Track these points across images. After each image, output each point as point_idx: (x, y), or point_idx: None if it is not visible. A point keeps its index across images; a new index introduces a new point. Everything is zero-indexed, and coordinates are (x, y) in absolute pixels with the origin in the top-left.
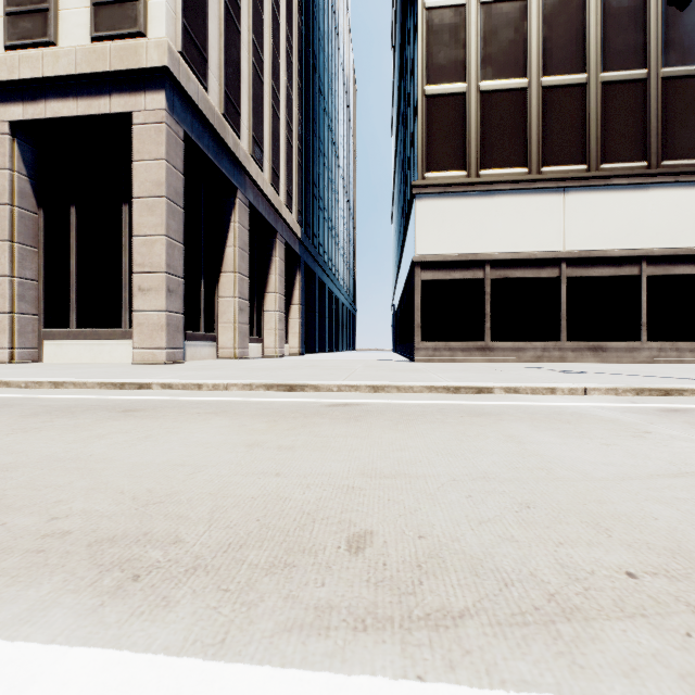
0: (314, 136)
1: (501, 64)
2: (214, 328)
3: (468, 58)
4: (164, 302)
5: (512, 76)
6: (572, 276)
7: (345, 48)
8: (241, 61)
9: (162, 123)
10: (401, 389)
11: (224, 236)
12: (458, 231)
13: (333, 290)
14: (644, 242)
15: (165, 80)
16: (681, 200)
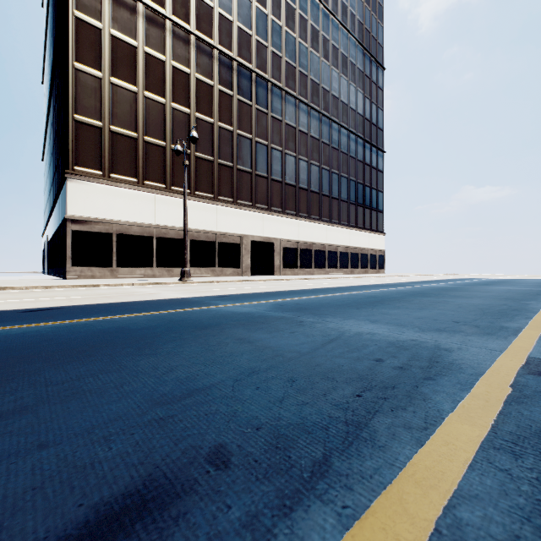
0: None
1: (123, 121)
2: None
3: (104, 109)
4: None
5: (129, 130)
6: (159, 236)
7: None
8: None
9: None
10: (60, 287)
11: None
12: (97, 205)
13: None
14: (189, 225)
15: None
16: (202, 210)
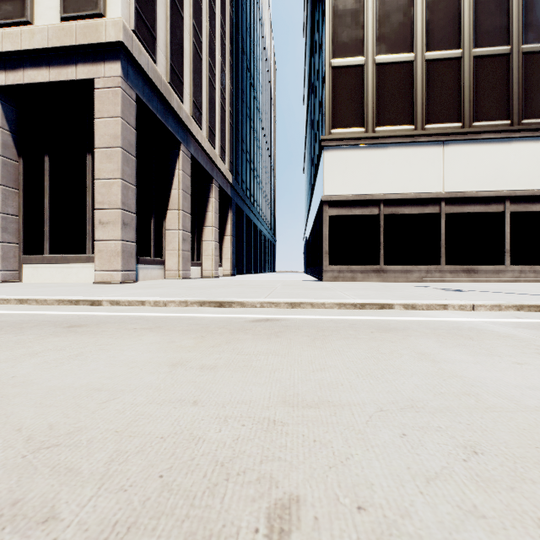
0: (242, 103)
1: (392, 42)
2: (162, 254)
3: (366, 36)
4: (120, 233)
5: (401, 51)
6: (450, 212)
7: (267, 35)
8: (184, 41)
9: (118, 87)
10: (314, 305)
11: (170, 180)
12: (358, 176)
13: (258, 225)
14: (508, 185)
15: (121, 53)
16: (538, 151)
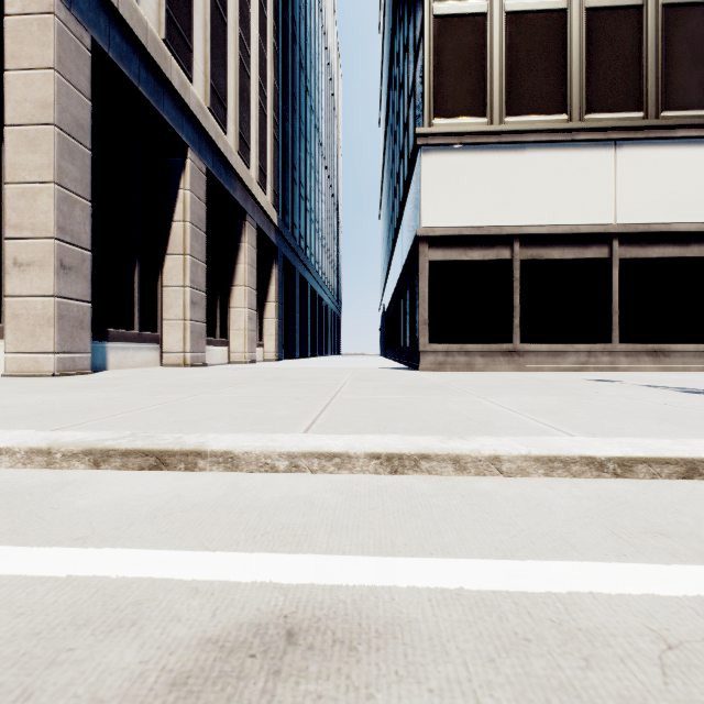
0: (294, 113)
1: None
2: (156, 326)
3: None
4: (52, 283)
5: None
6: (625, 257)
7: (330, 31)
8: None
9: (49, 13)
10: (466, 464)
11: (170, 207)
12: (477, 196)
13: (317, 289)
14: None
15: None
16: None
